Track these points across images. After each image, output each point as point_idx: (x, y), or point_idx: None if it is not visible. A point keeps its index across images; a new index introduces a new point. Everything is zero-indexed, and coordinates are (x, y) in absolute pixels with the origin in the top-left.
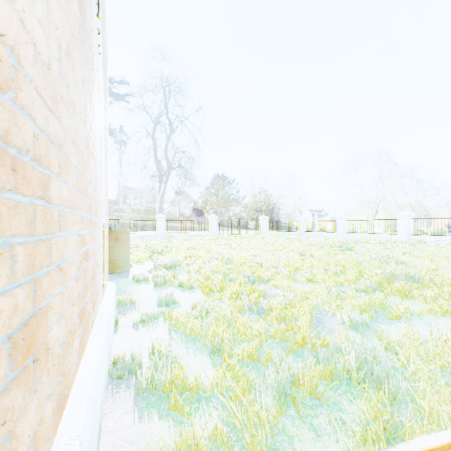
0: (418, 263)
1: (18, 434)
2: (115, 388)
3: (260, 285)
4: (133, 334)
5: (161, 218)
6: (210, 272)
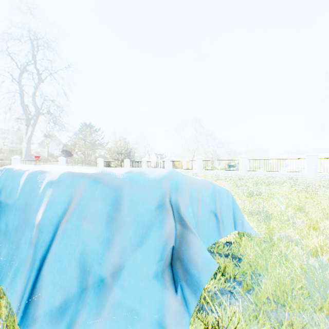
0: None
1: None
2: None
3: None
4: None
5: (16, 159)
6: None
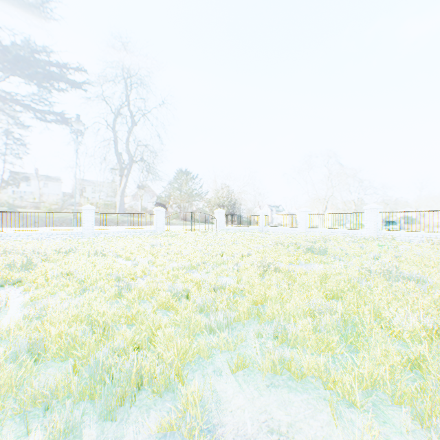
0: (435, 278)
1: None
2: None
3: None
4: None
5: (89, 211)
6: (21, 346)
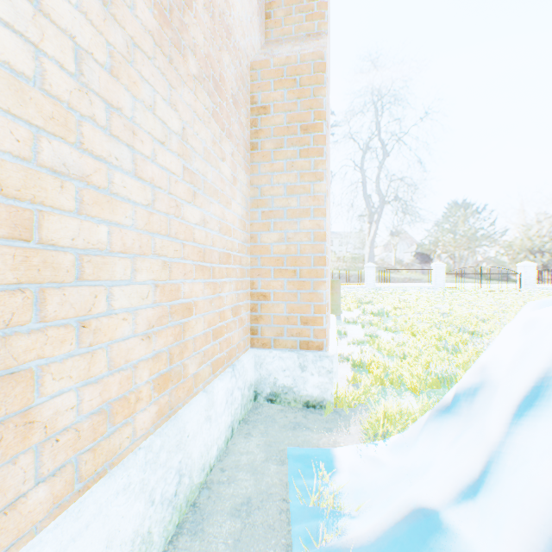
0: None
1: (326, 328)
2: (340, 363)
3: (465, 334)
4: (347, 347)
5: (370, 268)
6: (416, 322)
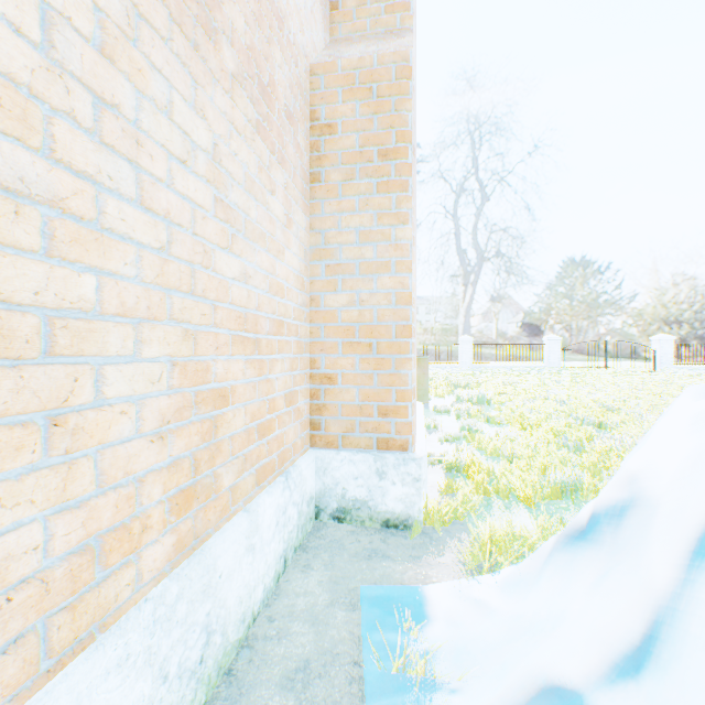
0: None
1: (412, 421)
2: (430, 466)
3: (590, 427)
4: (438, 445)
5: (465, 342)
6: (527, 411)
